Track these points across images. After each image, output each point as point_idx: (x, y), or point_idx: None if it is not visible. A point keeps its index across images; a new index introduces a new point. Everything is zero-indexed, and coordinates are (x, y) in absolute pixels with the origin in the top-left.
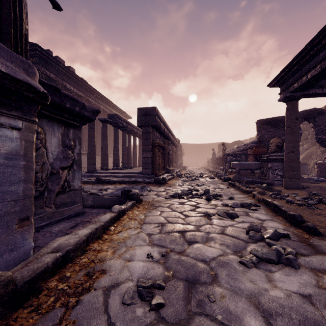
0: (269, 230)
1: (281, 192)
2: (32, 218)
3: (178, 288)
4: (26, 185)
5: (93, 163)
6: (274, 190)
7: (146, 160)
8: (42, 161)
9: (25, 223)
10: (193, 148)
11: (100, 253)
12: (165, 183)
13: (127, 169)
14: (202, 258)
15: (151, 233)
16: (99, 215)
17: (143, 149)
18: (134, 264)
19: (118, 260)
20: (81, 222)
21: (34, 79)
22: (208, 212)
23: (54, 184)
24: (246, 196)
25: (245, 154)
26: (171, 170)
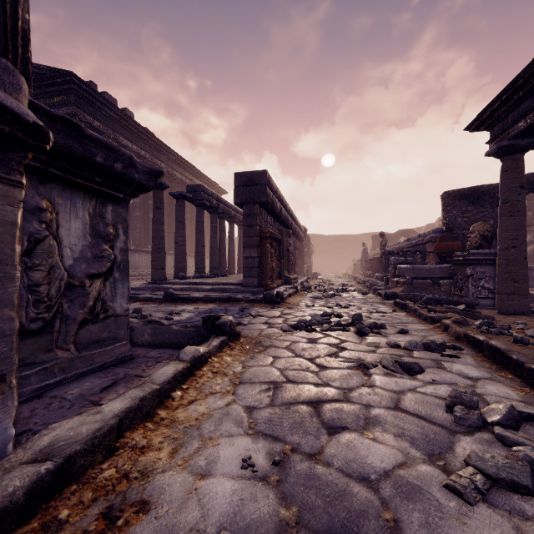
0: (495, 405)
1: (494, 321)
2: (14, 377)
3: None
4: None
5: (162, 268)
6: (480, 317)
7: (249, 262)
8: (49, 263)
9: None
10: (329, 243)
11: (144, 455)
12: (283, 301)
13: (218, 277)
14: (362, 472)
15: (253, 406)
16: (159, 362)
17: (245, 243)
18: (213, 484)
19: (180, 472)
20: (125, 377)
21: (18, 99)
22: (363, 359)
23: (74, 305)
24: (431, 327)
25: (421, 252)
26: (293, 279)
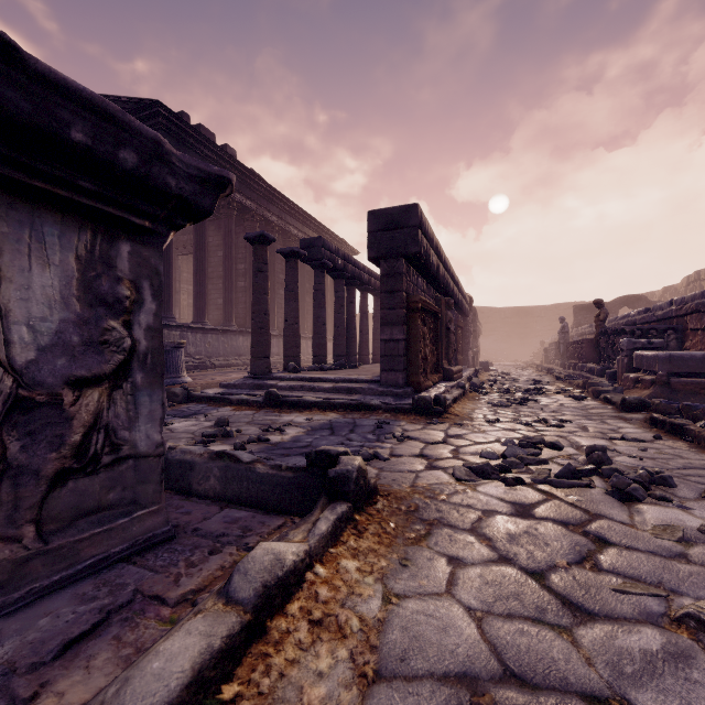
0: None
1: None
2: None
3: None
4: None
5: (265, 356)
6: None
7: (391, 348)
8: None
9: None
10: (503, 319)
11: None
12: (445, 411)
13: (345, 369)
14: None
15: None
16: (216, 552)
17: (384, 319)
18: None
19: None
20: (130, 602)
21: None
22: (672, 585)
23: (38, 443)
24: None
25: (676, 329)
26: (456, 372)
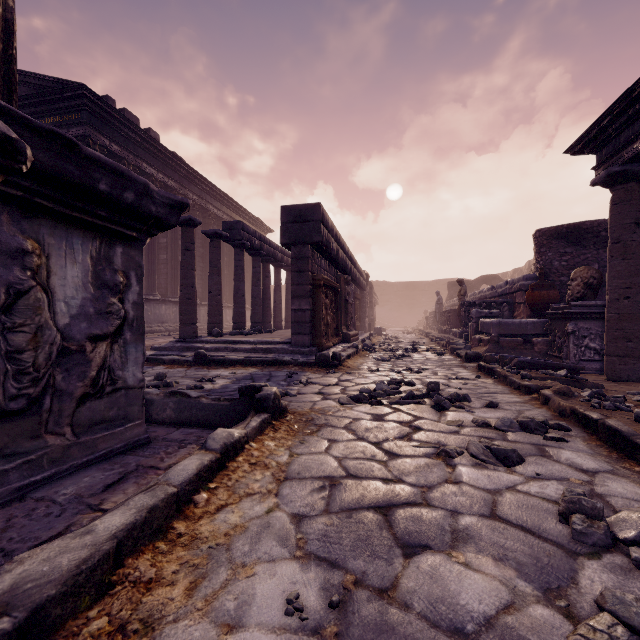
0: (626, 513)
1: (603, 390)
2: None
3: None
4: None
5: (192, 323)
6: (586, 385)
7: (299, 316)
8: (36, 322)
9: None
10: (395, 292)
11: (150, 594)
12: (340, 364)
13: (262, 334)
14: (453, 619)
15: (303, 513)
16: (183, 447)
17: (294, 293)
18: None
19: (199, 622)
20: (136, 469)
21: None
22: (444, 443)
23: (71, 376)
24: (526, 399)
25: (508, 303)
26: (353, 336)
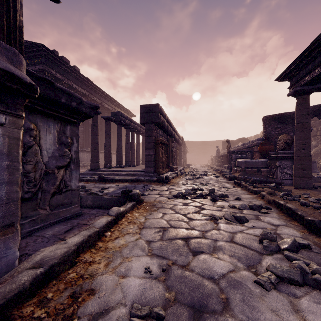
0: (286, 239)
1: (291, 192)
2: (18, 223)
3: (181, 318)
4: (10, 187)
5: (97, 161)
6: (283, 190)
7: (149, 158)
8: (35, 159)
9: (9, 230)
10: (196, 146)
11: (91, 266)
12: (168, 181)
13: (130, 167)
14: (210, 275)
15: (151, 240)
16: (97, 216)
17: (146, 147)
18: (129, 281)
19: (111, 275)
20: (77, 225)
21: (20, 69)
22: (214, 214)
23: (49, 184)
24: (254, 196)
25: (250, 152)
26: (175, 168)
